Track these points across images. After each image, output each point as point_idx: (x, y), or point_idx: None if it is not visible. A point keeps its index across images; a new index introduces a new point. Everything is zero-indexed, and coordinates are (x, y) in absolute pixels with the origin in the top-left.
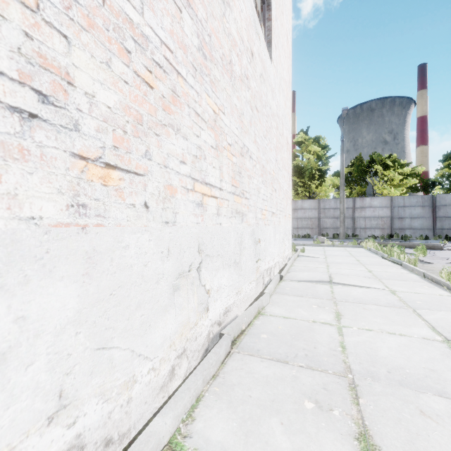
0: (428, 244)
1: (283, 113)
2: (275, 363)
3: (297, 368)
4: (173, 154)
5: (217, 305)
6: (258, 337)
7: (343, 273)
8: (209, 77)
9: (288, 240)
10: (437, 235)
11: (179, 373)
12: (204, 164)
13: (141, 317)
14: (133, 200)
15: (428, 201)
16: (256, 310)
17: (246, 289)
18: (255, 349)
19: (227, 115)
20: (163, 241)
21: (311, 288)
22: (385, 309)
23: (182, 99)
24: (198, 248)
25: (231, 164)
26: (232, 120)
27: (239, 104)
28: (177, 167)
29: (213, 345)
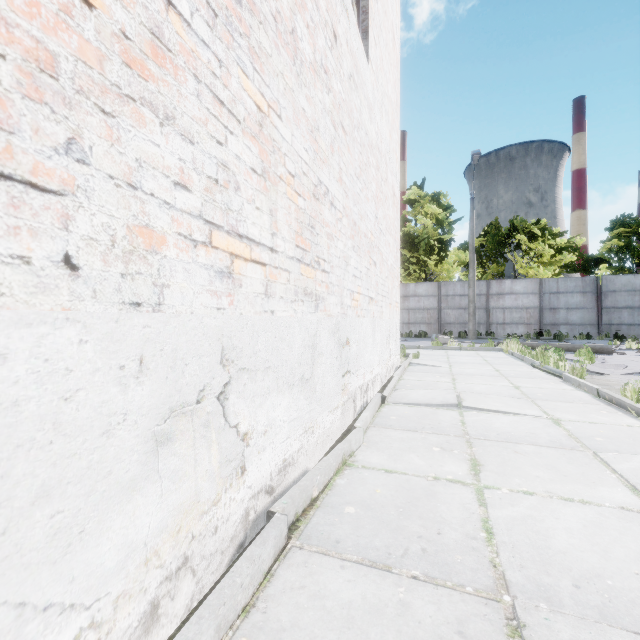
0: (594, 345)
1: (387, 147)
2: (367, 571)
3: (406, 581)
4: (153, 164)
5: (265, 458)
6: (340, 512)
7: (477, 391)
8: (247, 40)
9: (395, 341)
10: (604, 332)
11: (171, 611)
12: (234, 199)
13: (51, 519)
14: (23, 247)
15: (590, 286)
16: (340, 459)
17: (323, 423)
18: (332, 539)
19: (286, 121)
20: (124, 343)
21: (429, 416)
22: (549, 451)
23: (181, 59)
24: (221, 356)
25: (295, 209)
26: (296, 134)
27: (310, 110)
28: (165, 193)
29: (257, 532)
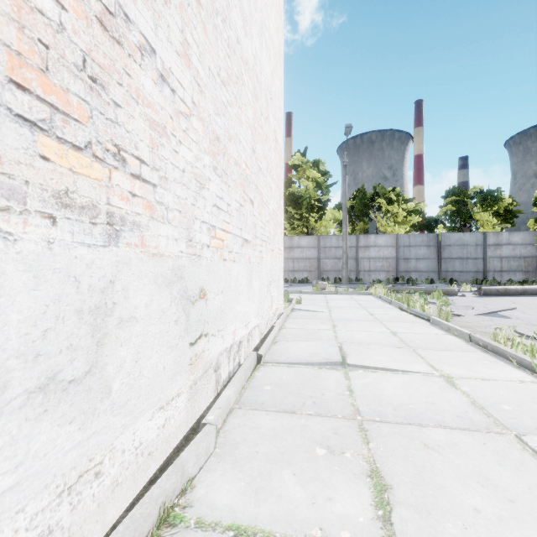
0: (442, 289)
1: (269, 86)
2: None
3: None
4: None
5: None
6: None
7: (359, 340)
8: None
9: (278, 288)
10: (442, 278)
11: None
12: None
13: None
14: None
15: (433, 241)
16: (151, 521)
17: (138, 438)
18: None
19: None
20: None
21: (311, 382)
22: (466, 440)
23: None
24: None
25: None
26: None
27: None
28: None
29: None
